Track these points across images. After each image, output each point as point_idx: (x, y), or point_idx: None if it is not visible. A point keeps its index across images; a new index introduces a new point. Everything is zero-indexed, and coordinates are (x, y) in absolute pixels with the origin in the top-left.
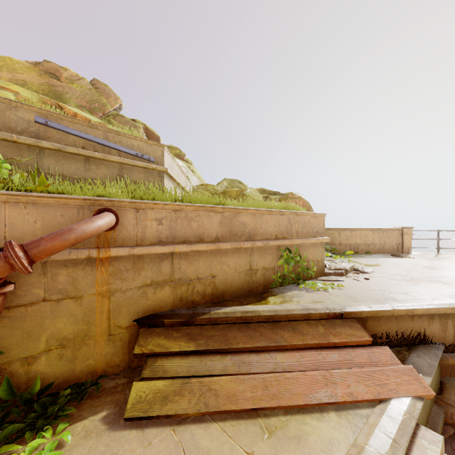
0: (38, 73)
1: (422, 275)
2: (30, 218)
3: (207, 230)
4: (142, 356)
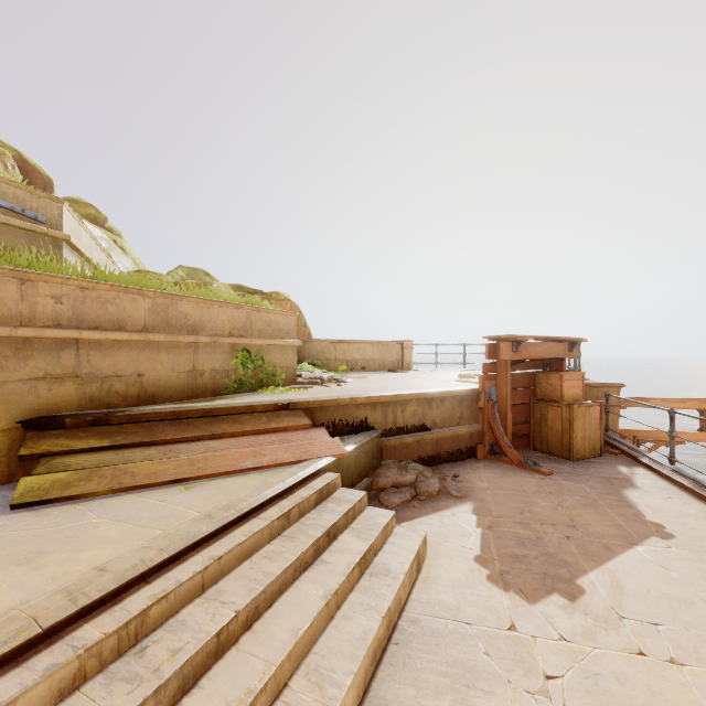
0: None
1: (397, 382)
2: None
3: (132, 317)
4: (32, 458)
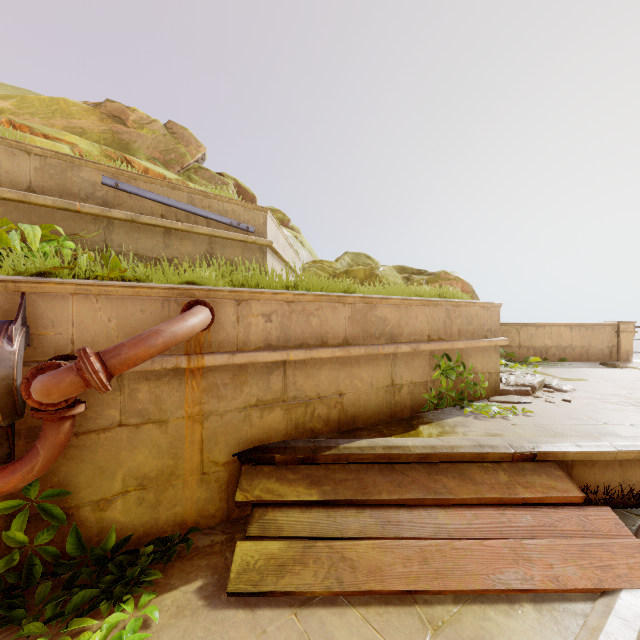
0: (99, 117)
1: None
2: (102, 315)
3: (333, 329)
4: (246, 505)
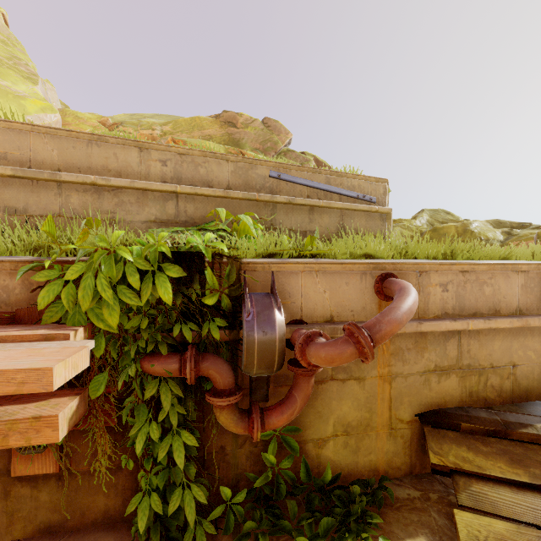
0: (220, 125)
1: None
2: (320, 287)
3: (505, 298)
4: (442, 469)
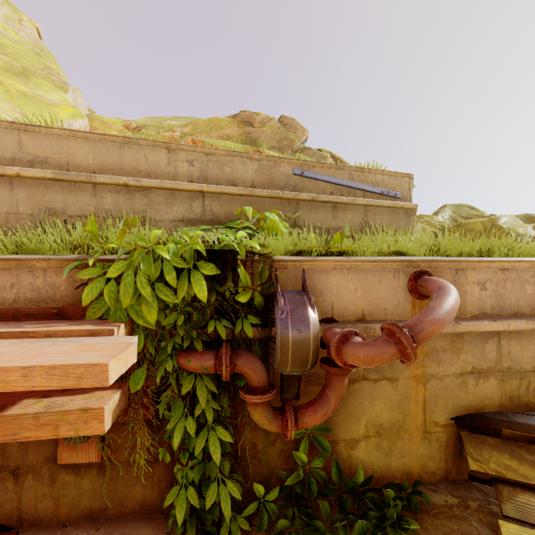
0: (237, 125)
1: None
2: (351, 285)
3: None
4: (483, 476)
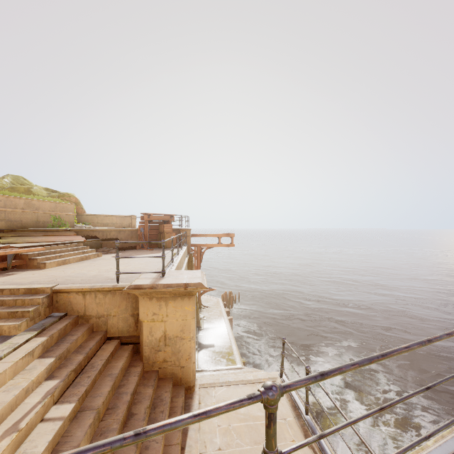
0: None
1: None
2: None
3: (19, 205)
4: None
